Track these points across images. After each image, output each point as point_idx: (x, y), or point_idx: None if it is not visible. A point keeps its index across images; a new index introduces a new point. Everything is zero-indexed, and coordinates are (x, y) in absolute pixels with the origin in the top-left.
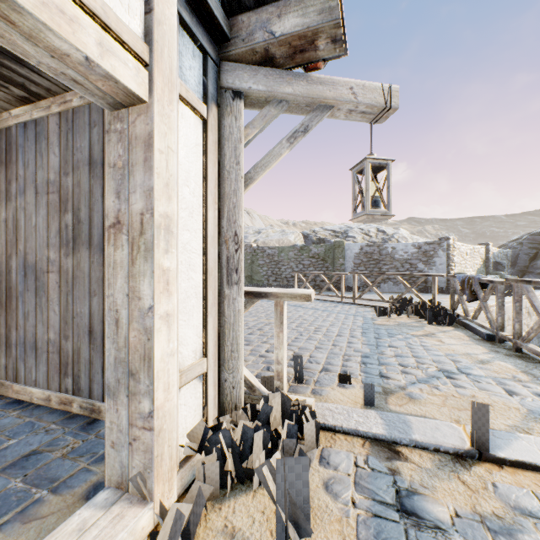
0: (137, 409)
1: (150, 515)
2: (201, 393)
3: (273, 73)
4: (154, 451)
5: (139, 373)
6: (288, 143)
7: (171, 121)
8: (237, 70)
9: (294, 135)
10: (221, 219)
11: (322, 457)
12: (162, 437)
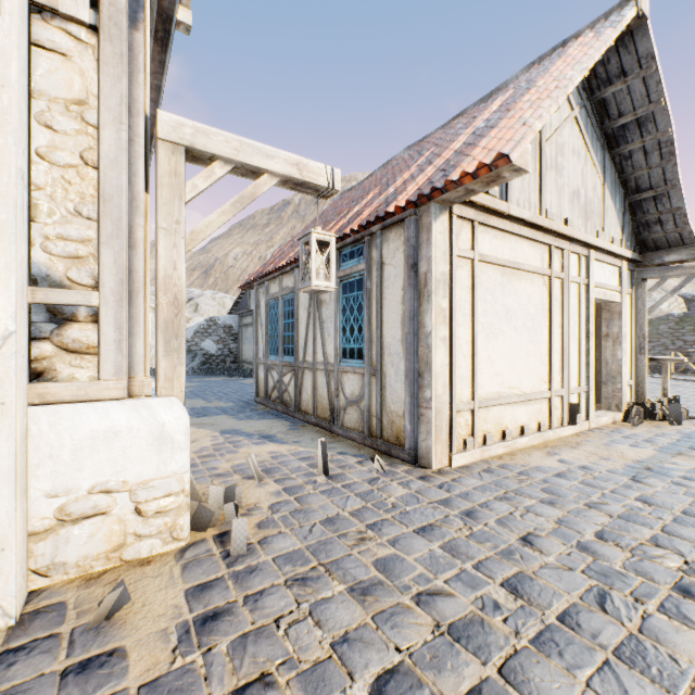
0: (615, 387)
1: (621, 415)
2: (628, 392)
3: (662, 269)
4: (622, 398)
5: (616, 377)
6: (670, 294)
7: (625, 304)
8: (644, 271)
9: (673, 291)
10: (635, 329)
11: (689, 422)
12: (623, 396)
